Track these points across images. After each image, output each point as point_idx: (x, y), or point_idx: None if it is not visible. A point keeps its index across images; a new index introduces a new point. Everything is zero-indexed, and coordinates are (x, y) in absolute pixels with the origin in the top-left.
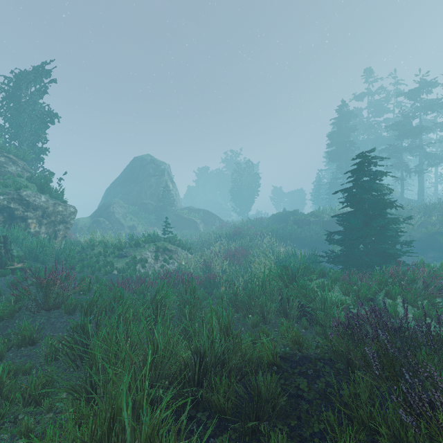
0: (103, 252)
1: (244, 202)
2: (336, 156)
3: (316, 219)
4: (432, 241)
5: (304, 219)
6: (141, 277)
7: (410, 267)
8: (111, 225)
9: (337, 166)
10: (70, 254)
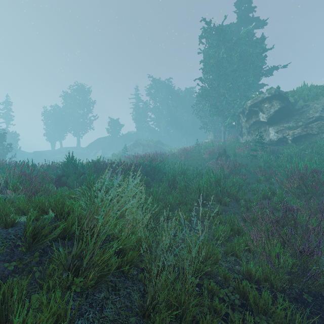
0: None
1: None
2: None
3: None
4: None
5: None
6: None
7: None
8: None
9: None
10: None
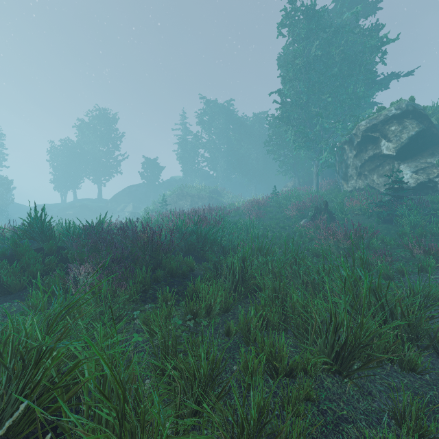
0: None
1: None
2: None
3: None
4: None
5: None
6: None
7: None
8: None
9: None
10: None
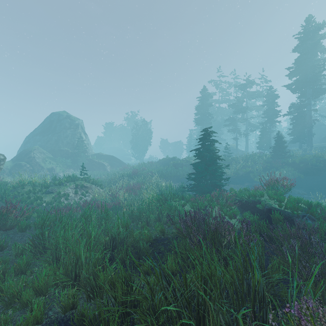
0: (33, 190)
1: (141, 150)
2: (200, 121)
3: (187, 163)
4: (248, 176)
5: (179, 163)
6: (66, 206)
7: (226, 192)
8: (32, 168)
9: (201, 128)
10: (4, 192)
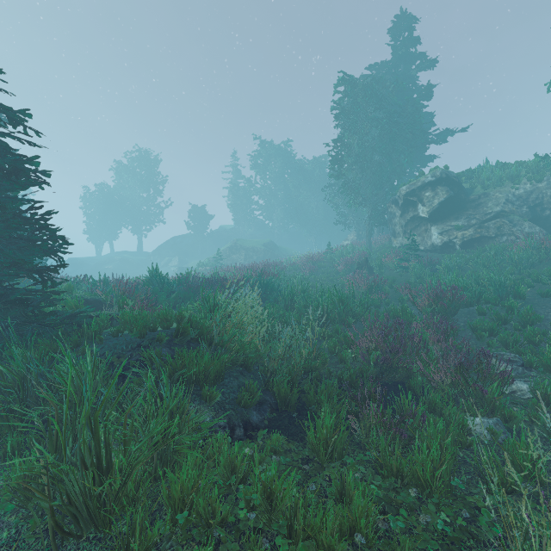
0: None
1: None
2: None
3: None
4: None
5: None
6: None
7: None
8: None
9: None
10: None
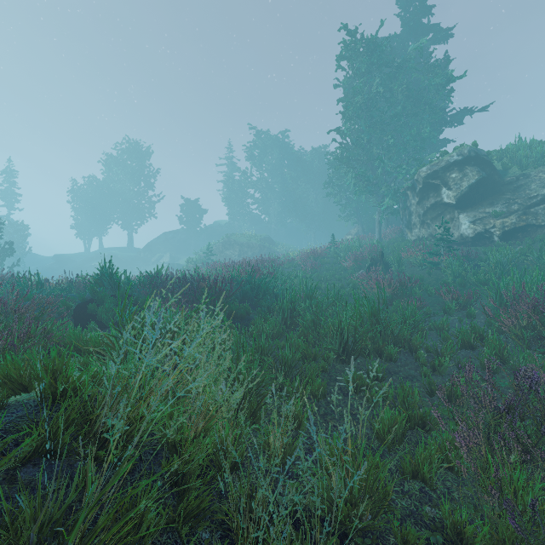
0: None
1: None
2: None
3: None
4: None
5: None
6: None
7: None
8: None
9: None
10: None
